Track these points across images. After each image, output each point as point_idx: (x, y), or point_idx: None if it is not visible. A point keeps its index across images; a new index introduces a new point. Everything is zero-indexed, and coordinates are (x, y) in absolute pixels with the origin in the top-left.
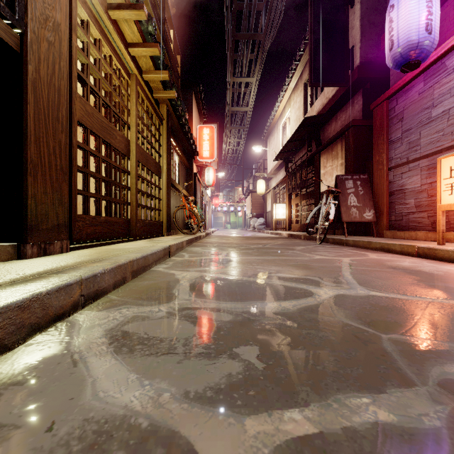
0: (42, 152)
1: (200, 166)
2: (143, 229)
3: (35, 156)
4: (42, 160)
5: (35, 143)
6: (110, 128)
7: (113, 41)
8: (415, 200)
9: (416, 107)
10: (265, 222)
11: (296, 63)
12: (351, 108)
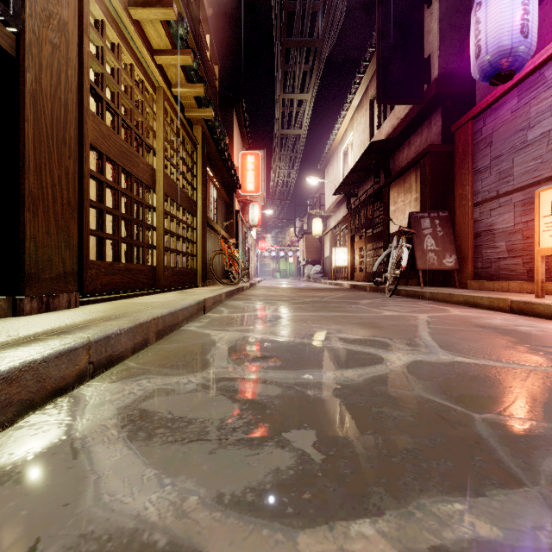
0: (45, 183)
1: (243, 201)
2: (173, 278)
3: (35, 187)
4: (44, 192)
5: (34, 171)
6: (131, 154)
7: (135, 46)
8: (507, 243)
9: (508, 128)
10: (322, 270)
11: (360, 76)
12: (428, 130)
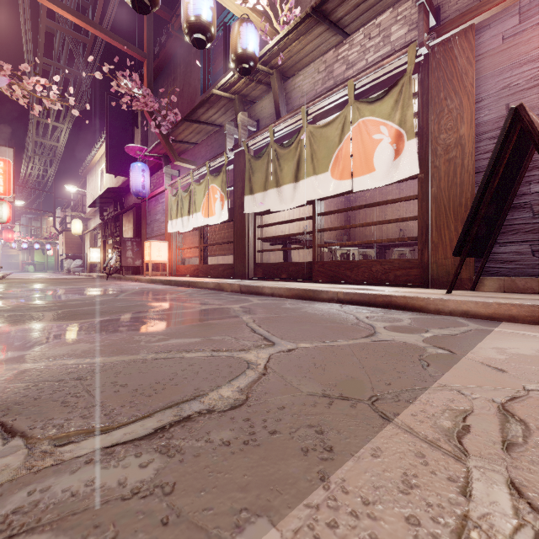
0: None
1: None
2: None
3: None
4: None
5: None
6: None
7: None
8: None
9: (153, 212)
10: (84, 264)
11: None
12: None
